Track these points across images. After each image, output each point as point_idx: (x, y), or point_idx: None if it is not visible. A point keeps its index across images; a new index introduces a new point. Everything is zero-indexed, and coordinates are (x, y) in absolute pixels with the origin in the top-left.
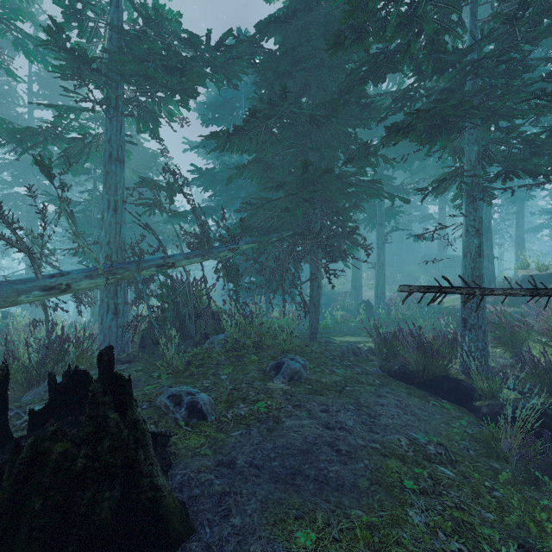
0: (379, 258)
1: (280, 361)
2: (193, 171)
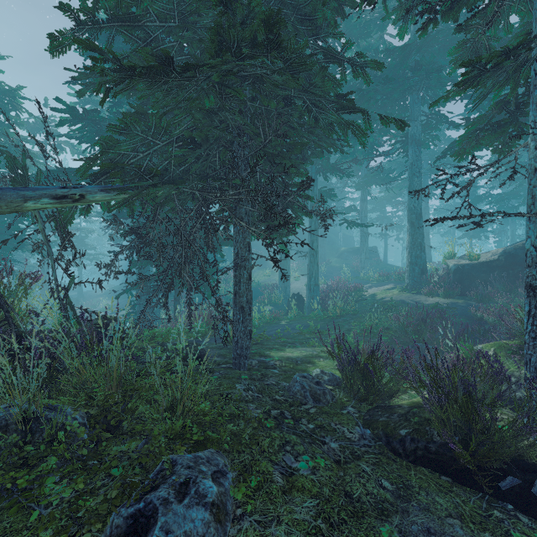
0: (312, 245)
1: (145, 506)
2: (62, 110)
